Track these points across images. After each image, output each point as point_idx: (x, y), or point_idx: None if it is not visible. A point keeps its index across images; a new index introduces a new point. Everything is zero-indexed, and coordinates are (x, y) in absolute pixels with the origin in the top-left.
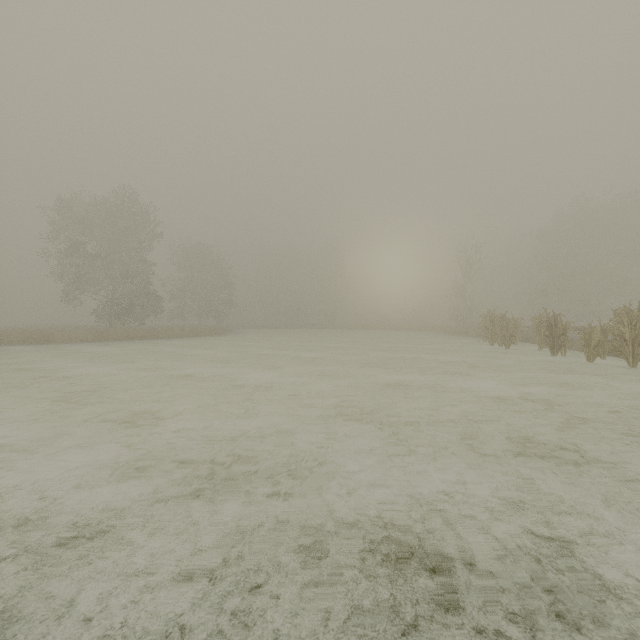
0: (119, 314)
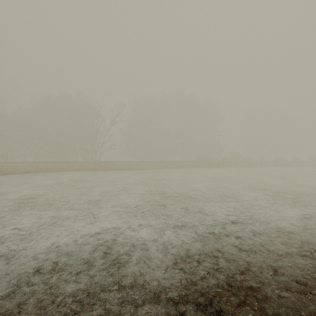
0: None
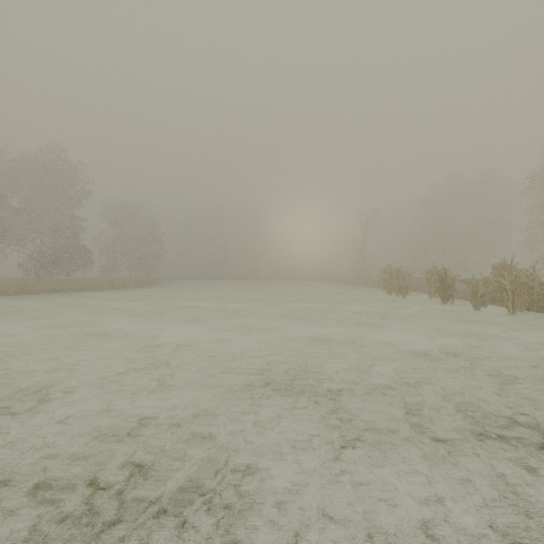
0: (46, 267)
